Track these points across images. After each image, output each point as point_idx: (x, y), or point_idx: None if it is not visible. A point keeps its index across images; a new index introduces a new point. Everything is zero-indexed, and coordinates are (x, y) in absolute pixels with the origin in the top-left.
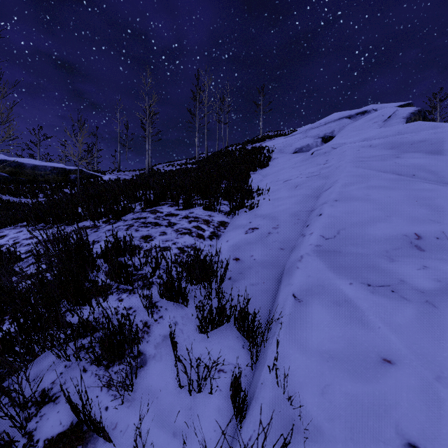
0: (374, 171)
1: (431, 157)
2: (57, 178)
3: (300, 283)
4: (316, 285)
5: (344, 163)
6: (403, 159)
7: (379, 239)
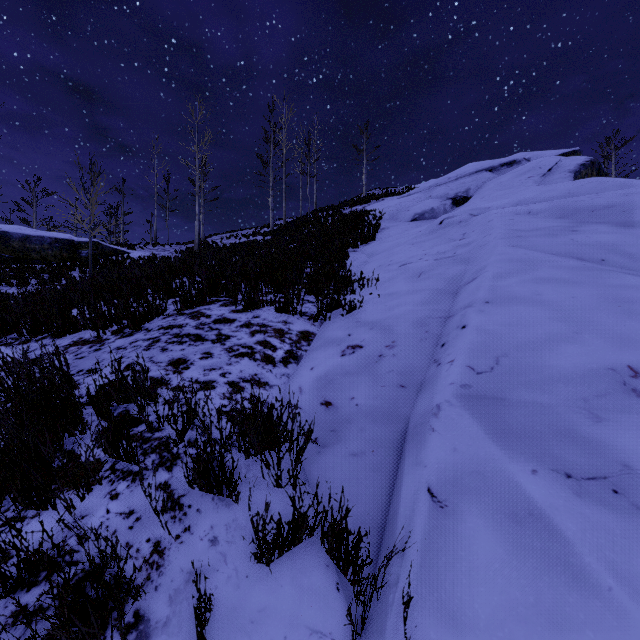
0: (541, 253)
1: (626, 231)
2: (61, 254)
3: (440, 463)
4: (469, 470)
5: (493, 239)
6: (584, 235)
7: (568, 375)
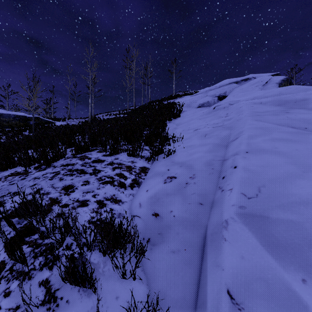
0: (272, 124)
1: None
2: (19, 123)
3: (233, 268)
4: (255, 277)
5: (244, 116)
6: (293, 114)
7: (305, 200)
